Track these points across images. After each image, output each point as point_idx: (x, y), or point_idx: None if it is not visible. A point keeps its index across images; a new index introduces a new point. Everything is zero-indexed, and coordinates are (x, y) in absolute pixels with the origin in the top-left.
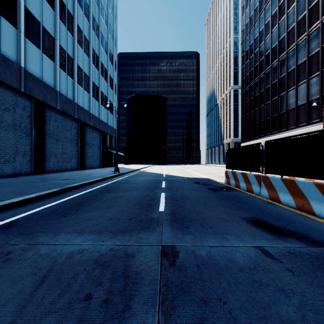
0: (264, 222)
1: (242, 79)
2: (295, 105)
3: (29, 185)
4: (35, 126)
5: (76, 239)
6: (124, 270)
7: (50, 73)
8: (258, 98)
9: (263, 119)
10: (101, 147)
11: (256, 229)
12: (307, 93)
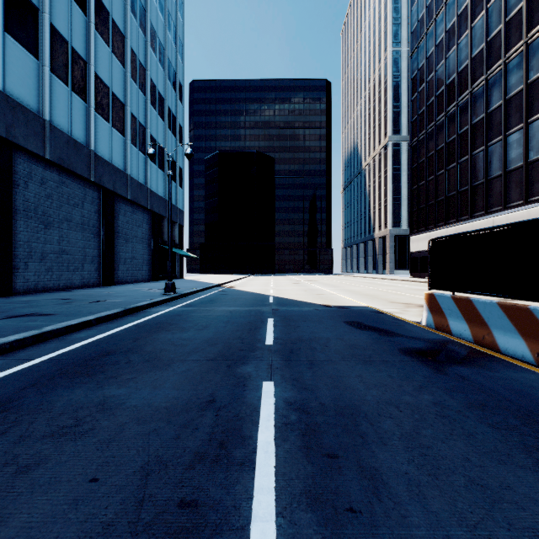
0: None
1: (411, 119)
2: (524, 159)
3: None
4: None
5: None
6: None
7: (26, 80)
8: (445, 153)
9: (454, 190)
10: (151, 242)
11: None
12: None
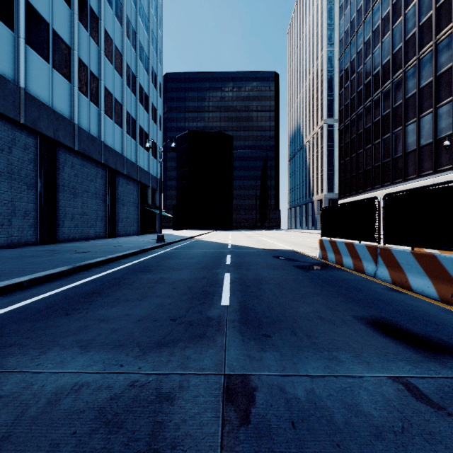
0: (395, 326)
1: (339, 109)
2: (417, 144)
3: (26, 261)
4: (42, 175)
5: (74, 360)
6: (150, 435)
7: (64, 98)
8: (363, 136)
9: (370, 165)
10: (139, 205)
11: (385, 339)
12: (433, 128)
